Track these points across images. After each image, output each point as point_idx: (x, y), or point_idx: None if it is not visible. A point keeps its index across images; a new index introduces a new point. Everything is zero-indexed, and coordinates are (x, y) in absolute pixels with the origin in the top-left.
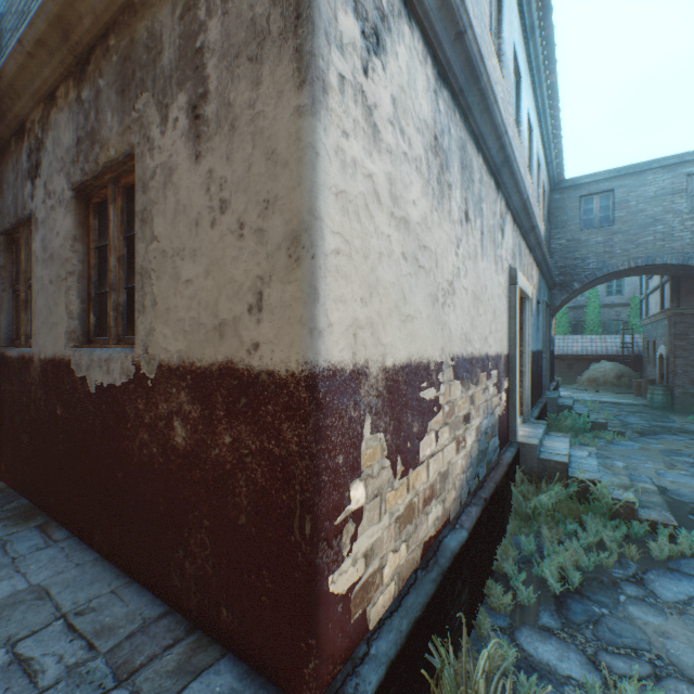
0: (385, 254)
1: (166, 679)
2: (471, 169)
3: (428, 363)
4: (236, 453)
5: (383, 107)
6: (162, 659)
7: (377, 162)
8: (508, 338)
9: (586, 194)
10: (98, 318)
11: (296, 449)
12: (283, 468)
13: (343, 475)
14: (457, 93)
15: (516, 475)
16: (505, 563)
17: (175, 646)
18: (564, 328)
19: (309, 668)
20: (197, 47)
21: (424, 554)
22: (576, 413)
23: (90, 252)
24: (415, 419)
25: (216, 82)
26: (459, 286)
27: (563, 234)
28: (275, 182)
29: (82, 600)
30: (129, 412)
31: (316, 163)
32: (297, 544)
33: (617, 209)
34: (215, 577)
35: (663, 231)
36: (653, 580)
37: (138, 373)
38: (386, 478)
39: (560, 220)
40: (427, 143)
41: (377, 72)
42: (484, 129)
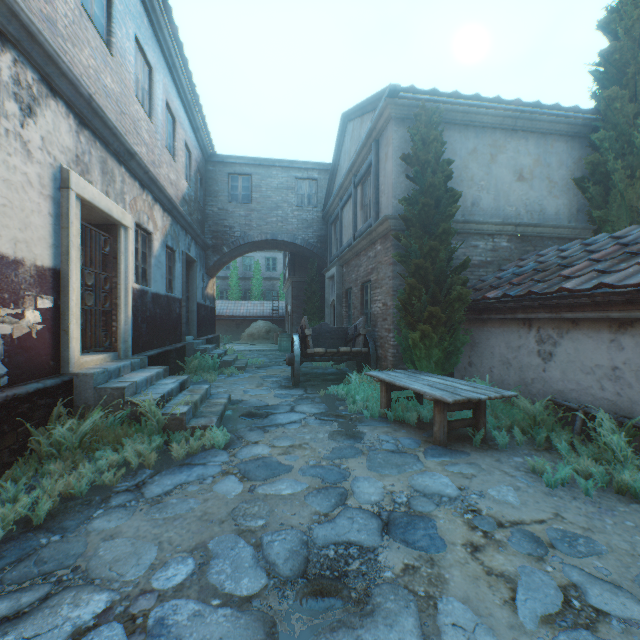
0: None
1: None
2: None
3: None
4: None
5: None
6: None
7: None
8: (56, 250)
9: (233, 173)
10: None
11: None
12: None
13: None
14: None
15: (54, 411)
16: None
17: None
18: (237, 294)
19: None
20: None
21: None
22: (210, 355)
23: None
24: None
25: None
26: None
27: (216, 203)
28: None
29: None
30: None
31: None
32: None
33: (255, 191)
34: None
35: (282, 216)
36: (155, 481)
37: None
38: None
39: (213, 190)
40: None
41: None
42: None
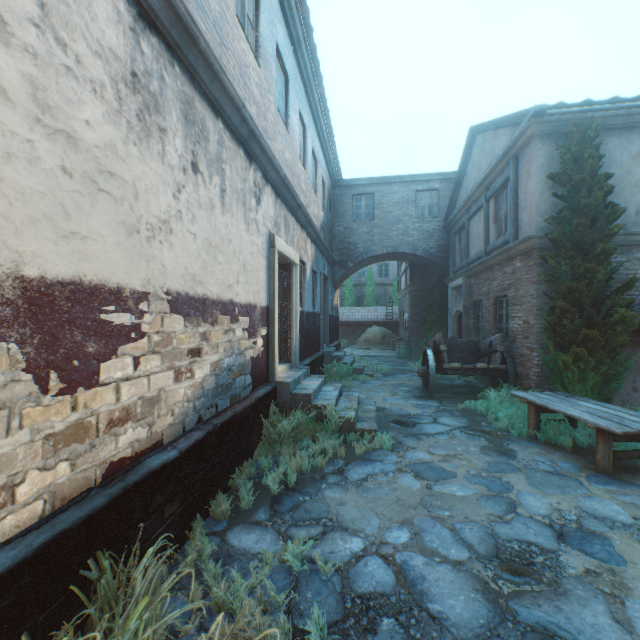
0: (22, 157)
1: None
2: (204, 127)
3: (121, 289)
4: None
5: (17, 2)
6: None
7: (4, 54)
8: (268, 293)
9: (357, 194)
10: None
11: None
12: None
13: None
14: (174, 47)
15: (271, 408)
16: (239, 479)
17: None
18: (351, 301)
19: None
20: None
21: (112, 474)
22: (344, 363)
23: None
24: (93, 339)
25: None
26: (181, 228)
27: (342, 223)
28: None
29: None
30: None
31: None
32: None
33: (376, 209)
34: None
35: (403, 229)
36: (350, 469)
37: None
38: (25, 393)
39: (339, 211)
40: (118, 74)
41: None
42: (218, 95)
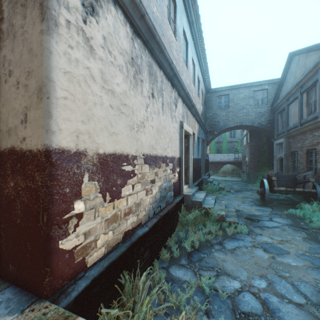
0: (98, 104)
1: None
2: (156, 76)
3: (128, 155)
4: (16, 190)
5: (97, 39)
6: None
7: (93, 63)
8: (179, 151)
9: (219, 95)
10: None
11: (41, 184)
12: (35, 194)
13: (69, 197)
14: (145, 42)
15: (182, 208)
16: (171, 242)
17: None
18: (214, 150)
19: (46, 281)
20: None
21: (125, 237)
22: (213, 184)
23: None
24: (119, 178)
25: (7, 14)
26: (148, 124)
27: (211, 111)
28: (32, 63)
29: None
30: None
31: (50, 56)
32: (41, 227)
33: (230, 102)
34: (7, 251)
35: (245, 112)
36: (225, 242)
37: None
38: (99, 201)
39: (209, 105)
40: (127, 60)
41: (93, 23)
42: (162, 59)
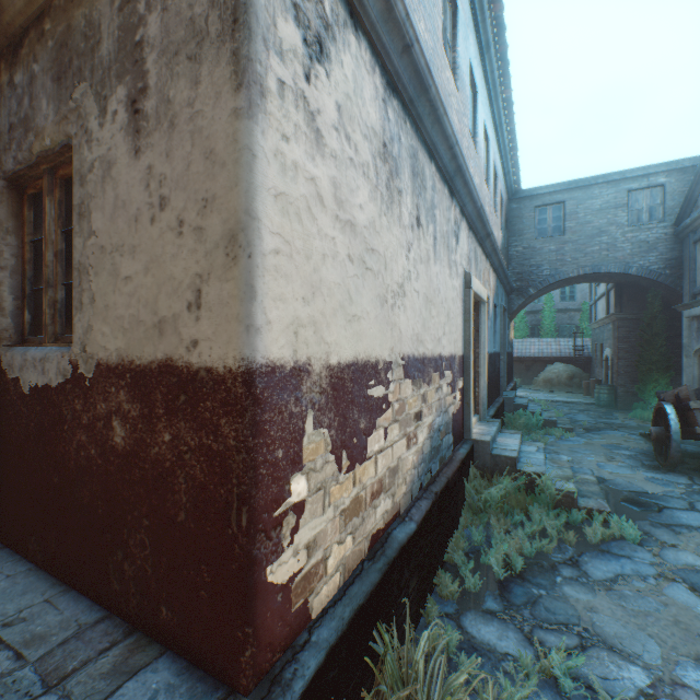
0: (329, 255)
1: (100, 681)
2: (423, 177)
3: (377, 362)
4: (176, 451)
5: (327, 114)
6: (96, 663)
7: (321, 166)
8: (463, 340)
9: (540, 205)
10: (33, 316)
11: (233, 443)
12: (221, 463)
13: (283, 469)
14: (407, 103)
15: (470, 471)
16: (456, 553)
17: (111, 649)
18: (523, 331)
19: (246, 656)
20: (137, 40)
21: (372, 546)
22: (530, 412)
23: (25, 245)
24: (363, 415)
25: (156, 78)
26: (410, 289)
27: (520, 242)
28: (214, 182)
29: (12, 611)
30: (66, 413)
31: (253, 164)
32: (235, 537)
33: (568, 220)
34: (154, 576)
35: (607, 242)
36: (586, 562)
37: (75, 373)
38: (331, 472)
39: (517, 228)
40: (376, 150)
41: (321, 79)
42: (435, 139)
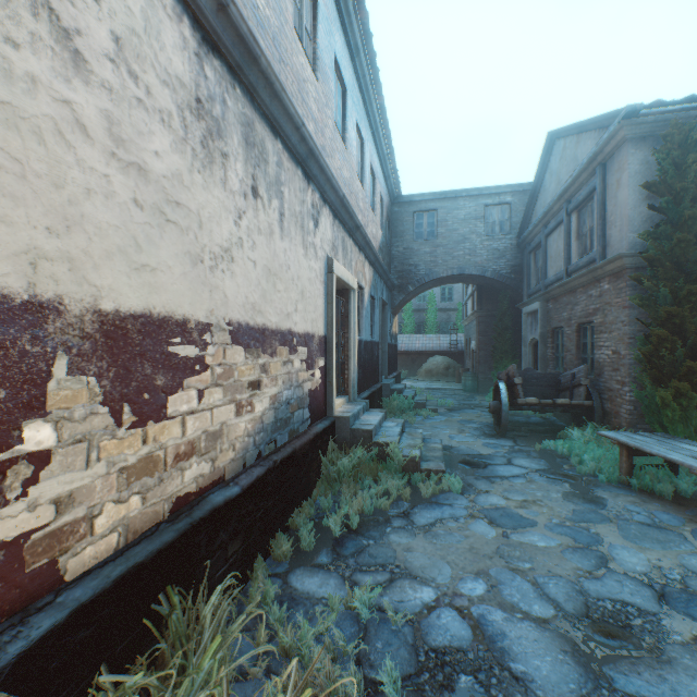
0: (100, 192)
1: None
2: (263, 149)
3: (186, 321)
4: None
5: (95, 39)
6: None
7: (84, 92)
8: (325, 322)
9: (418, 210)
10: None
11: None
12: None
13: (8, 412)
14: (235, 68)
15: (329, 445)
16: (299, 519)
17: None
18: (411, 328)
19: None
20: None
21: (178, 509)
22: (404, 396)
23: None
24: (161, 372)
25: None
26: (242, 256)
27: (401, 243)
28: None
29: None
30: None
31: None
32: None
33: (440, 226)
34: None
35: (470, 248)
36: (416, 513)
37: None
38: (102, 425)
39: (399, 230)
40: (184, 102)
41: None
42: (278, 115)
